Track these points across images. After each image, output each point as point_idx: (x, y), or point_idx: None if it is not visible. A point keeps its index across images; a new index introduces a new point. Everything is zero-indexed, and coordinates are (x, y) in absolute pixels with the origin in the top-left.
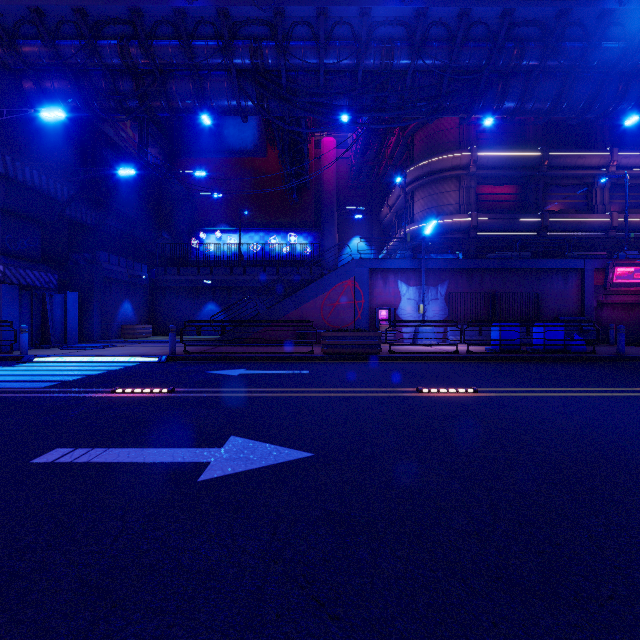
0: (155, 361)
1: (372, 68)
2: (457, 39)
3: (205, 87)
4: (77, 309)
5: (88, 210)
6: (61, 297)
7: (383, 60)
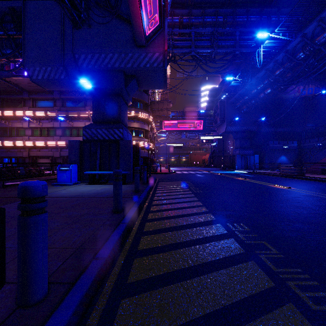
0: (246, 173)
1: (304, 57)
2: (325, 27)
3: (266, 92)
4: (258, 160)
5: (268, 128)
6: (253, 156)
7: (303, 54)
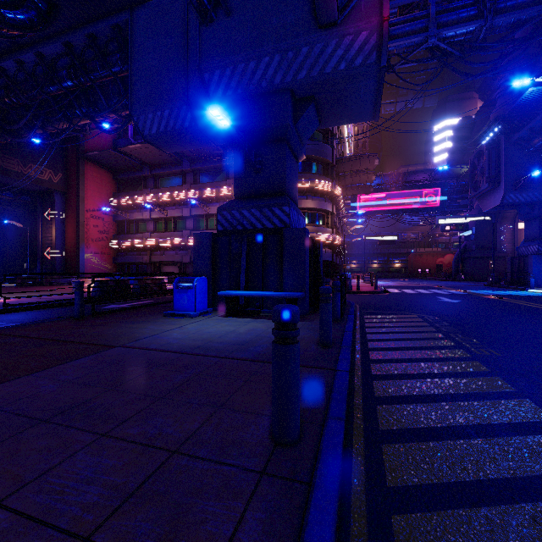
0: None
1: None
2: None
3: None
4: None
5: None
6: None
7: None
